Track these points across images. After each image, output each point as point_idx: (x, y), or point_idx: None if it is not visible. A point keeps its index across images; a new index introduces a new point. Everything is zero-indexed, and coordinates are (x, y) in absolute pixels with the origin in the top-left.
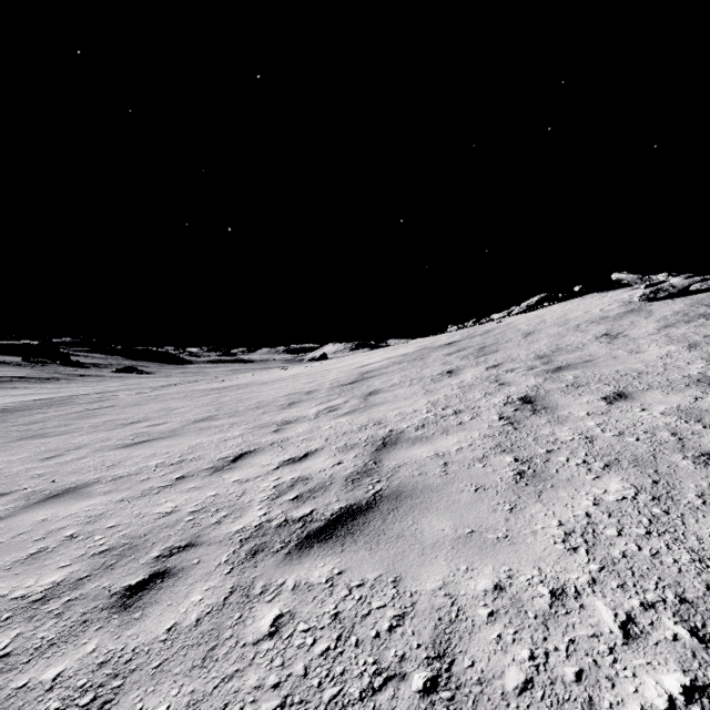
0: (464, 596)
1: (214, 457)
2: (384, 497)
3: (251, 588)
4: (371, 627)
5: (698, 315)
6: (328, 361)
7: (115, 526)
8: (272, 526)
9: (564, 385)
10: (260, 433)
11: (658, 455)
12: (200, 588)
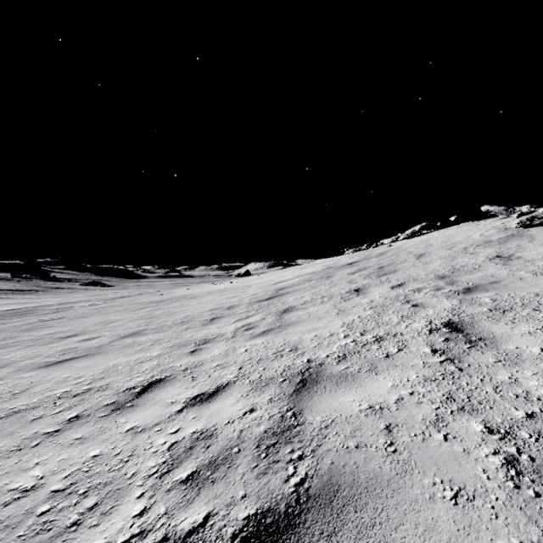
0: None
1: (122, 387)
2: (312, 498)
3: None
4: None
5: None
6: (250, 277)
7: None
8: None
9: (486, 309)
10: (177, 354)
11: None
12: None
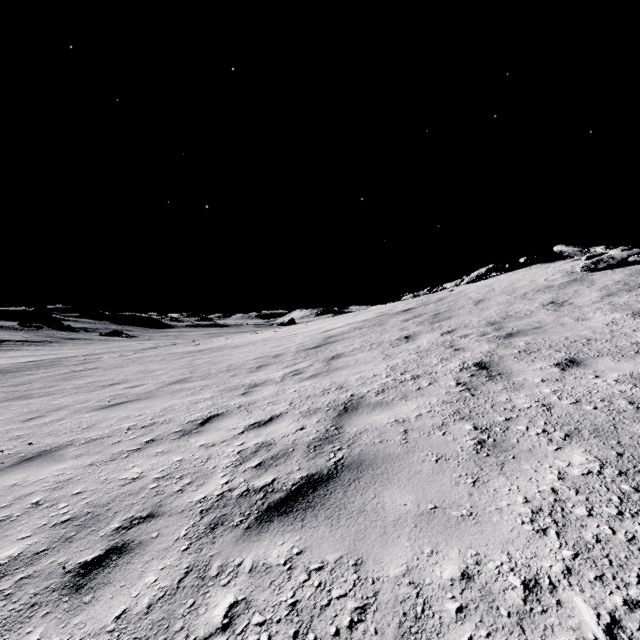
0: (429, 585)
1: (184, 420)
2: (345, 466)
3: (207, 569)
4: (330, 622)
5: (638, 284)
6: (295, 326)
7: (81, 493)
8: (233, 496)
9: (516, 351)
10: (228, 395)
11: (618, 425)
12: (155, 567)
